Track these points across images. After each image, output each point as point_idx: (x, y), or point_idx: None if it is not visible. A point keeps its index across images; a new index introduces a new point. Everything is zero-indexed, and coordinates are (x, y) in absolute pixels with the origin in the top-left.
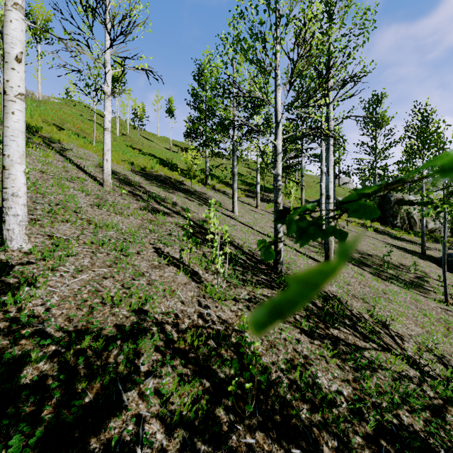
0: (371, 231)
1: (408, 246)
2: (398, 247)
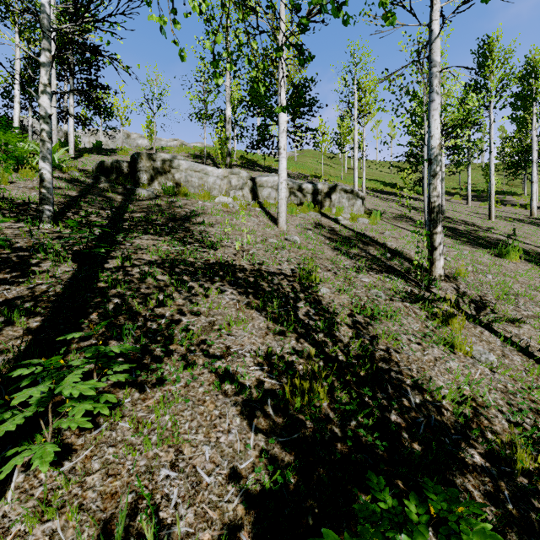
0: None
1: None
2: None
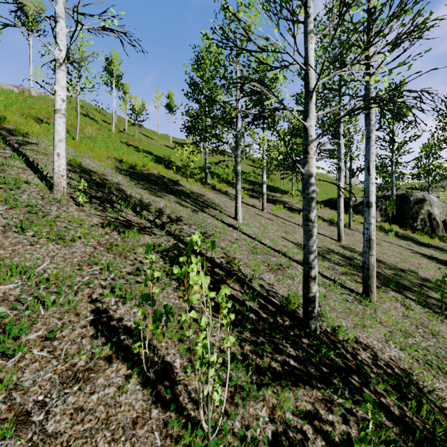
0: (392, 235)
1: (438, 255)
2: (428, 256)
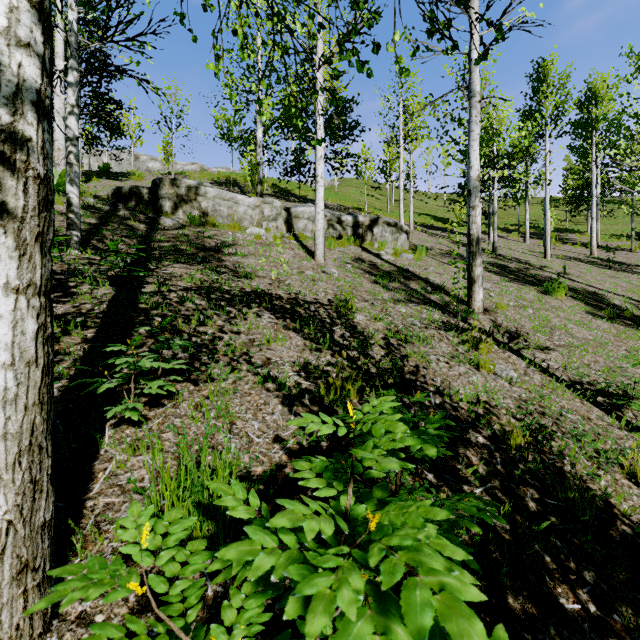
0: None
1: None
2: None
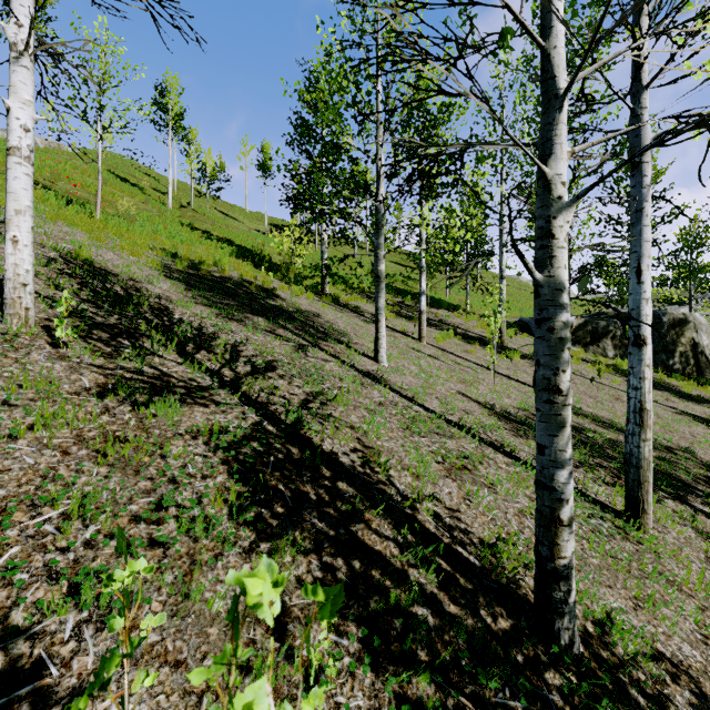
0: None
1: None
2: (702, 420)
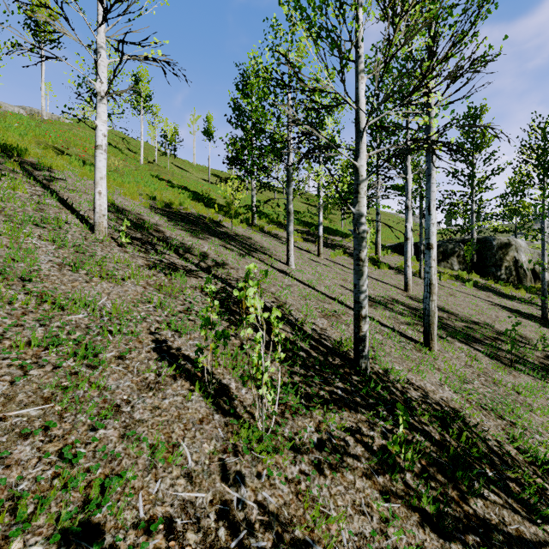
0: (469, 286)
1: (521, 307)
2: (509, 309)
